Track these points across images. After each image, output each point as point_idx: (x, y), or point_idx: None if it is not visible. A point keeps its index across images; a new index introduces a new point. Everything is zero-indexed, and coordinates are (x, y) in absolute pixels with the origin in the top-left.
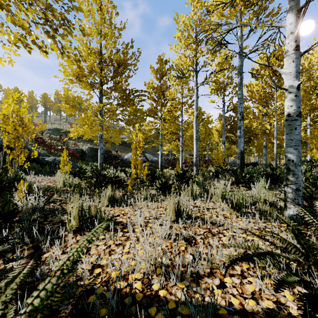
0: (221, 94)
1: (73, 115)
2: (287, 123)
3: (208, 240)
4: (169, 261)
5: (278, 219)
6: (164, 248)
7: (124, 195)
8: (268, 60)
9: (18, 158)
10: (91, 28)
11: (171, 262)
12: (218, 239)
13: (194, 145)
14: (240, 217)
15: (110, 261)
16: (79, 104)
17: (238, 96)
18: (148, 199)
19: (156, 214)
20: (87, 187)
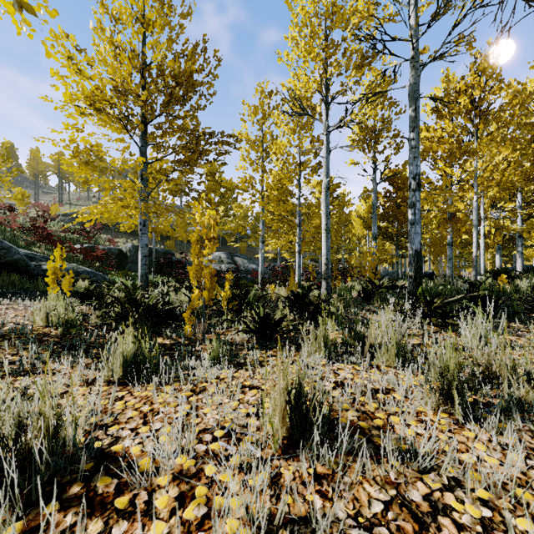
0: (370, 149)
1: (90, 181)
2: None
3: None
4: None
5: None
6: None
7: (174, 347)
8: None
9: None
10: (120, 5)
11: None
12: None
13: (323, 240)
14: (469, 425)
15: None
16: (100, 158)
17: (410, 144)
18: (224, 361)
19: (234, 418)
20: (100, 326)
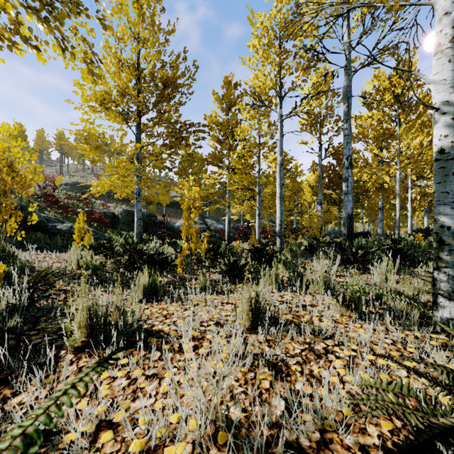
0: (316, 132)
1: (97, 160)
2: (439, 166)
3: (311, 367)
4: (241, 414)
5: (421, 325)
6: (233, 384)
7: (171, 282)
8: (409, 57)
9: (5, 224)
10: (122, 29)
11: (246, 415)
12: (328, 364)
13: (277, 206)
14: (359, 321)
15: (127, 419)
16: (105, 144)
17: (344, 132)
18: (208, 289)
19: (219, 316)
20: (114, 269)
